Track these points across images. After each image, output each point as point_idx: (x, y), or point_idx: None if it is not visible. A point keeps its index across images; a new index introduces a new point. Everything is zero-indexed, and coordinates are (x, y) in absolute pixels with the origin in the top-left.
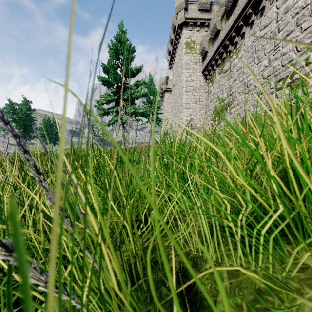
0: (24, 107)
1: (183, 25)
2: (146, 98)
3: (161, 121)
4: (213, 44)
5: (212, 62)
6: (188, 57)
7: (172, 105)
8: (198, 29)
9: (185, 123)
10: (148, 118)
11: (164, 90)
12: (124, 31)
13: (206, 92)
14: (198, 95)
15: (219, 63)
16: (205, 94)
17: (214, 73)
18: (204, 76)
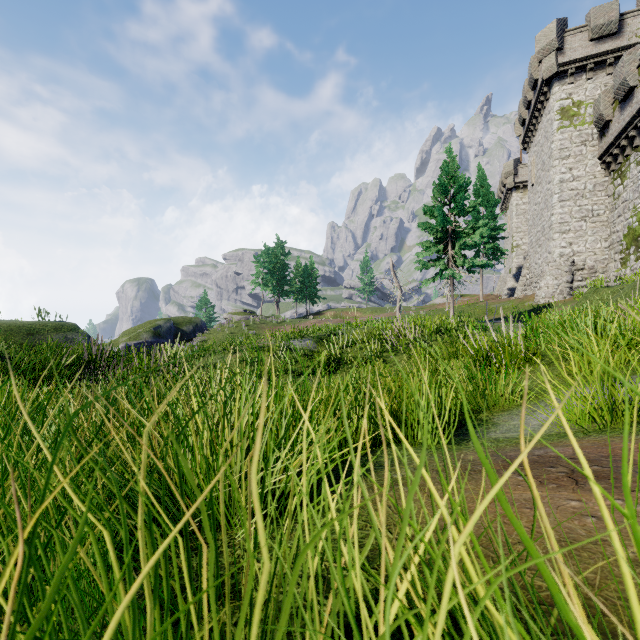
0: (279, 251)
1: (554, 77)
2: (473, 214)
3: (504, 254)
4: (622, 109)
5: (621, 141)
6: (565, 135)
7: (530, 222)
8: (588, 77)
9: (559, 261)
10: (476, 251)
11: (510, 187)
12: (453, 157)
13: (609, 196)
14: (588, 204)
15: (635, 145)
16: (608, 199)
17: (627, 161)
18: (604, 165)
